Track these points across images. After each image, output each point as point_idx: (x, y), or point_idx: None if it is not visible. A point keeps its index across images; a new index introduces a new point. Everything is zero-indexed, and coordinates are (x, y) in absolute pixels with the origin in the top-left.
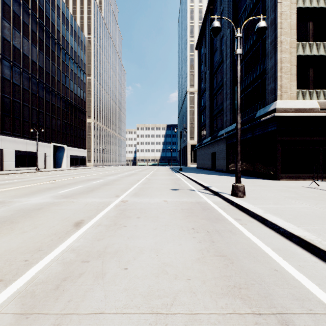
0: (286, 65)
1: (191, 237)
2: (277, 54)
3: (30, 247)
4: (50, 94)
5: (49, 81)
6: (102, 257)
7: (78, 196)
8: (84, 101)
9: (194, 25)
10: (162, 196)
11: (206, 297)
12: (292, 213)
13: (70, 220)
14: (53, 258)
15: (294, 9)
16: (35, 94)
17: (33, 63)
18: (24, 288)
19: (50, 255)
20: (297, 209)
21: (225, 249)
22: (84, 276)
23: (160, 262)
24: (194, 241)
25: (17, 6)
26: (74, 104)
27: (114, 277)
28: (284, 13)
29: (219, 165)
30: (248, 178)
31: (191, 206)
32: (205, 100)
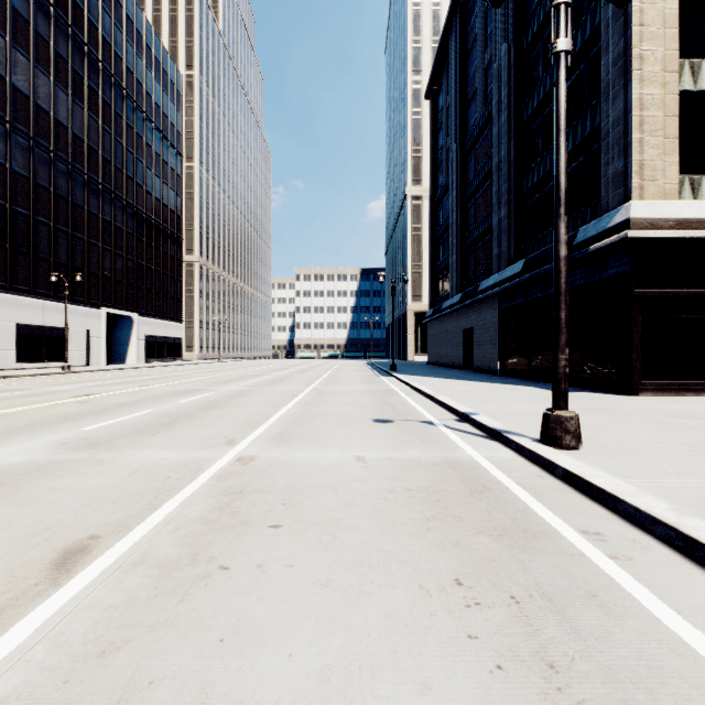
0: (652, 114)
1: (461, 635)
2: (632, 88)
3: None
4: (100, 198)
5: (97, 170)
6: None
7: (126, 443)
8: (177, 215)
9: (423, 47)
10: (351, 442)
11: None
12: None
13: (51, 540)
14: None
15: None
16: (64, 197)
17: (60, 127)
18: None
19: None
20: None
21: None
22: None
23: None
24: (478, 663)
25: None
26: (155, 222)
27: None
28: None
29: (481, 357)
30: None
31: (433, 476)
32: (447, 212)
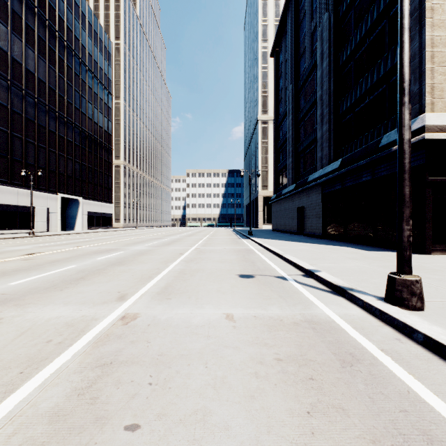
0: (440, 50)
1: None
2: (426, 31)
3: None
4: (56, 121)
5: (55, 102)
6: None
7: (34, 299)
8: (109, 133)
9: (268, 25)
10: (222, 297)
11: None
12: None
13: None
14: None
15: None
16: (32, 120)
17: (29, 74)
18: None
19: None
20: None
21: None
22: None
23: None
24: None
25: None
26: (94, 138)
27: None
28: None
29: (309, 226)
30: (368, 248)
31: (299, 340)
32: (285, 130)
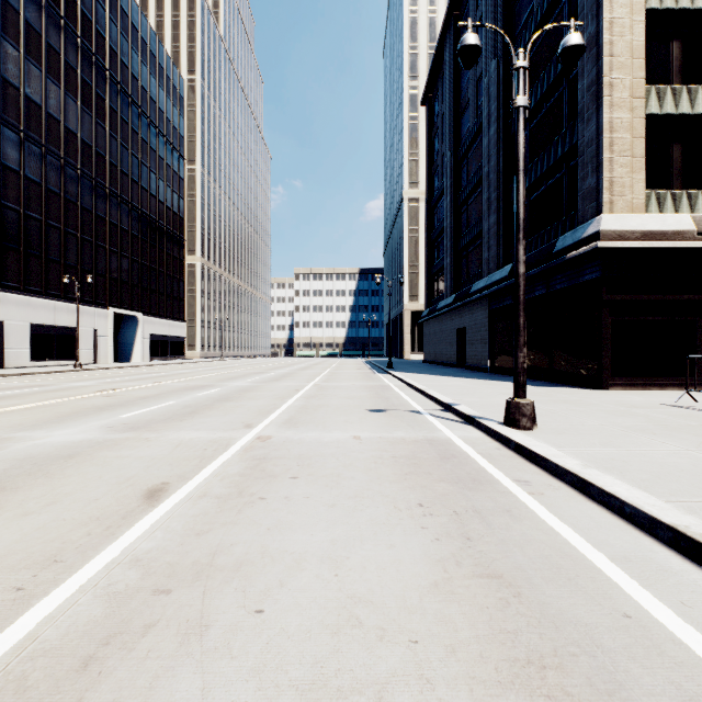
0: (621, 136)
1: (417, 527)
2: (603, 112)
3: (34, 554)
4: (107, 202)
5: (105, 174)
6: (204, 580)
7: (161, 427)
8: (180, 217)
9: (419, 53)
10: (350, 426)
11: (459, 693)
12: (647, 468)
13: (136, 485)
14: (85, 582)
15: (639, 13)
16: (73, 202)
17: (70, 134)
18: (1, 667)
19: (79, 576)
20: (657, 458)
21: (498, 558)
22: (155, 632)
23: (344, 594)
24: (425, 538)
25: (33, 10)
26: (159, 224)
27: (229, 636)
28: (618, 22)
29: (473, 356)
30: (539, 384)
31: (414, 449)
32: (442, 215)
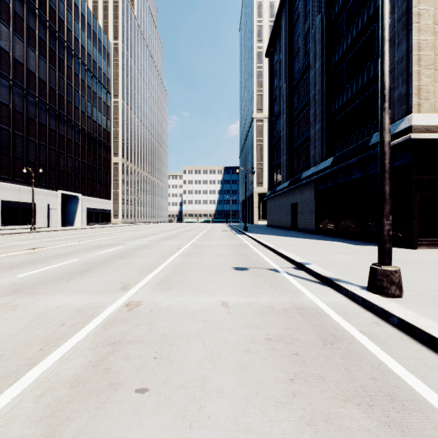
0: (427, 53)
1: None
2: (413, 35)
3: None
4: (57, 120)
5: (55, 101)
6: None
7: (44, 289)
8: (108, 131)
9: (263, 25)
10: (218, 287)
11: None
12: None
13: None
14: None
15: None
16: (33, 119)
17: (30, 74)
18: None
19: None
20: None
21: None
22: None
23: None
24: None
25: None
26: (93, 136)
27: None
28: None
29: (303, 222)
30: (358, 243)
31: (287, 323)
32: (279, 128)
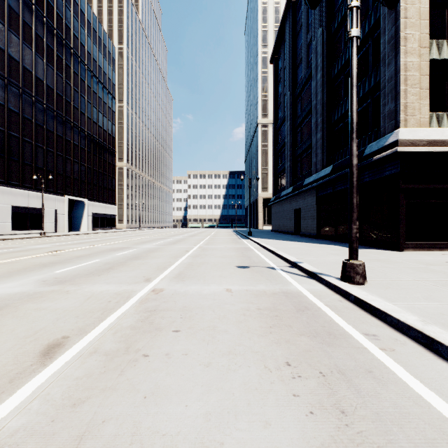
0: (413, 74)
1: (289, 394)
2: (400, 57)
3: None
4: (64, 126)
5: (62, 108)
6: None
7: (82, 281)
8: (113, 136)
9: (268, 30)
10: (223, 280)
11: None
12: None
13: (39, 339)
14: None
15: None
16: (41, 126)
17: (39, 81)
18: None
19: None
20: None
21: (382, 444)
22: None
23: None
24: (299, 410)
25: None
26: (99, 141)
27: None
28: None
29: (305, 227)
30: None
31: (274, 301)
32: (283, 135)
